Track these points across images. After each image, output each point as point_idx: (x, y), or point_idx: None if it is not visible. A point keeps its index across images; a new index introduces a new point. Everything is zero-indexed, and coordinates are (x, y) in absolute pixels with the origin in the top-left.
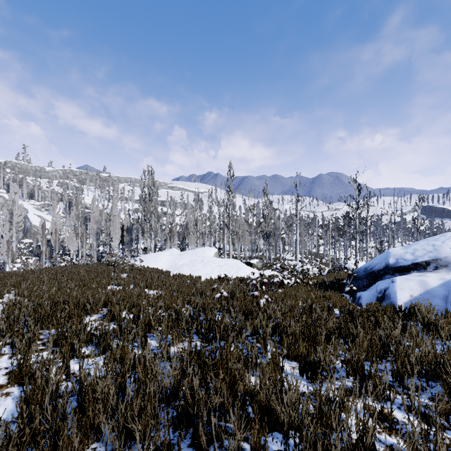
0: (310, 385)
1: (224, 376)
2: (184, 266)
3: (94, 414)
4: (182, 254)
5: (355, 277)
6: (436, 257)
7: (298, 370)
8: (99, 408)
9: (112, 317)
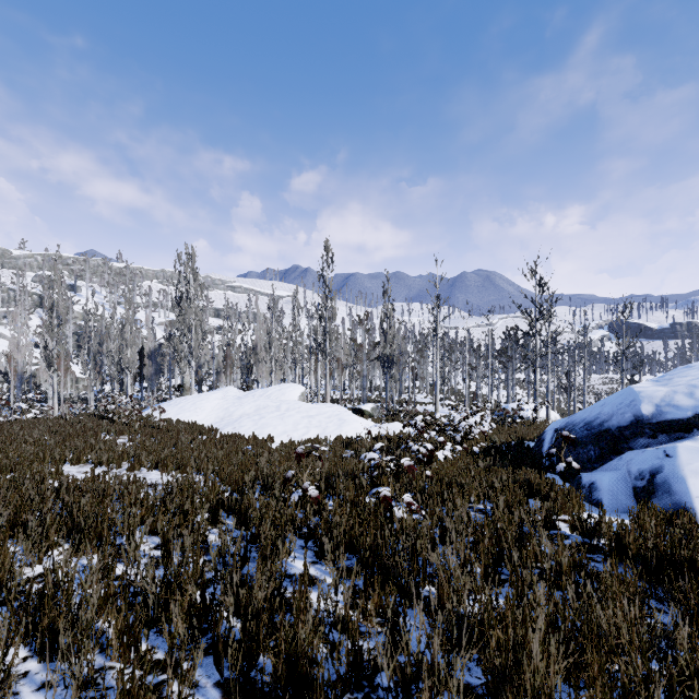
0: None
1: None
2: (245, 419)
3: None
4: (242, 397)
5: (574, 442)
6: None
7: None
8: None
9: None
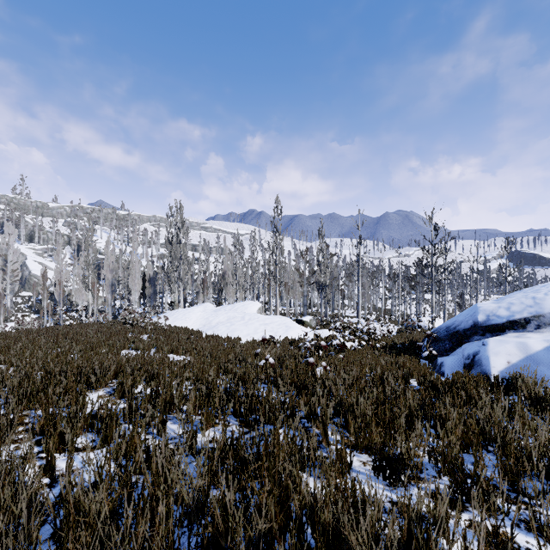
0: (389, 490)
1: (271, 485)
2: (221, 325)
3: (76, 548)
4: (217, 310)
5: (435, 338)
6: (538, 313)
7: (371, 466)
8: (85, 538)
9: (123, 392)
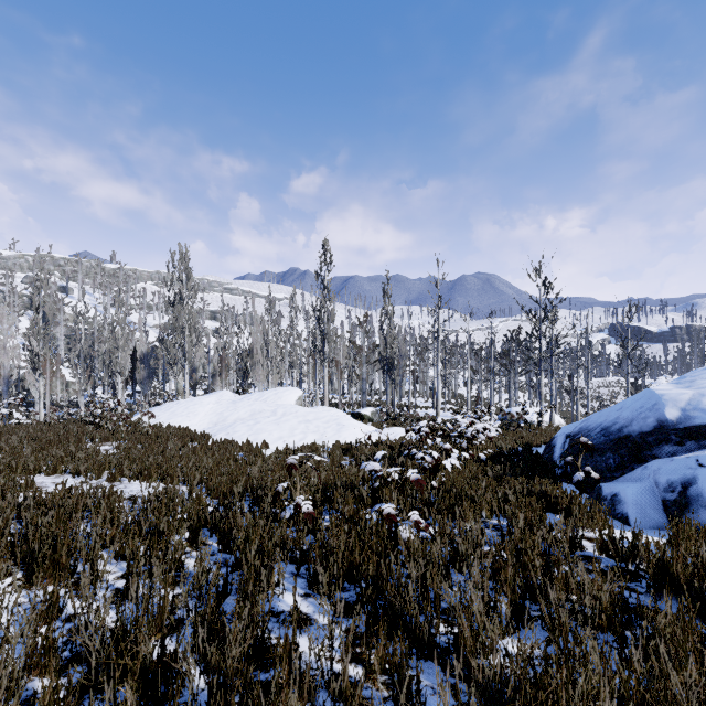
0: None
1: None
2: (239, 424)
3: None
4: (237, 401)
5: (592, 449)
6: None
7: None
8: None
9: None
